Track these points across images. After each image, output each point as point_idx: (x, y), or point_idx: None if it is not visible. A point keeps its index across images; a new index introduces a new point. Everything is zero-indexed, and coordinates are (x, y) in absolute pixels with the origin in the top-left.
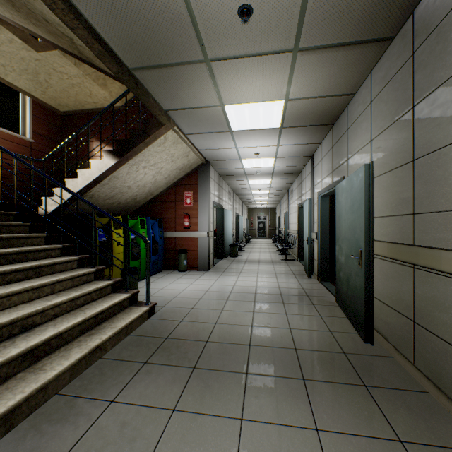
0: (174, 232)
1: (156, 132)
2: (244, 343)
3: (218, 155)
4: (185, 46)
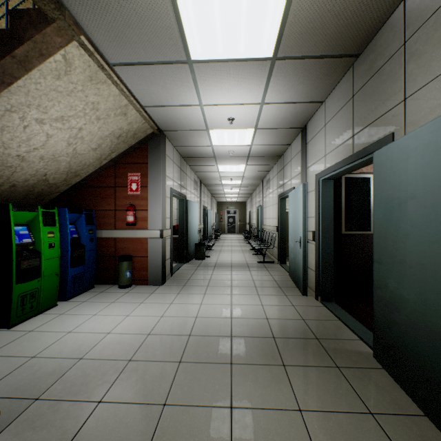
0: (112, 231)
1: (36, 36)
2: None
3: (175, 120)
4: None
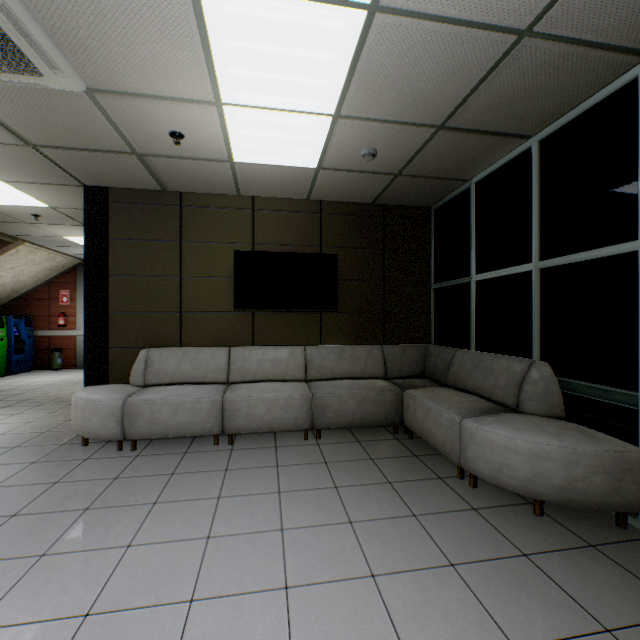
0: (48, 331)
1: (5, 248)
2: (54, 398)
3: None
4: (6, 218)
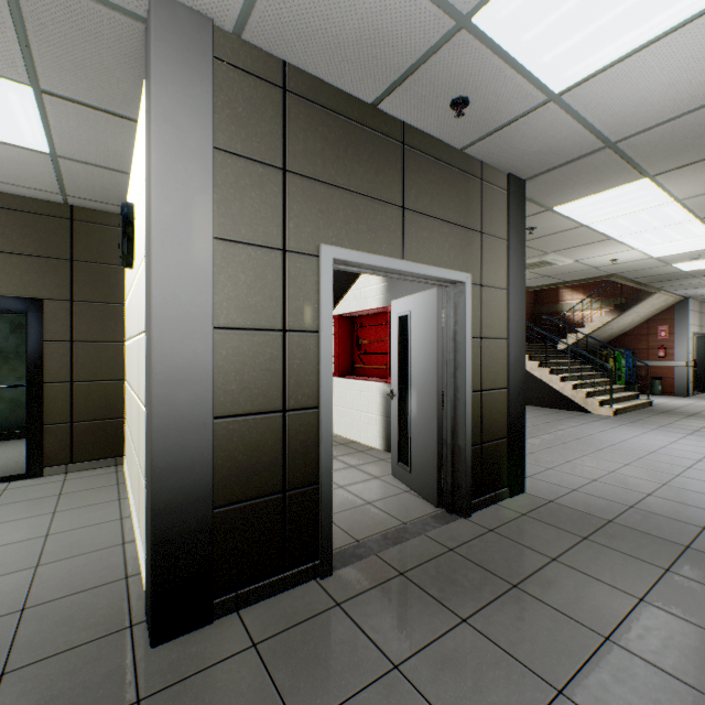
0: (645, 361)
1: (646, 298)
2: None
3: (699, 294)
4: (681, 277)
